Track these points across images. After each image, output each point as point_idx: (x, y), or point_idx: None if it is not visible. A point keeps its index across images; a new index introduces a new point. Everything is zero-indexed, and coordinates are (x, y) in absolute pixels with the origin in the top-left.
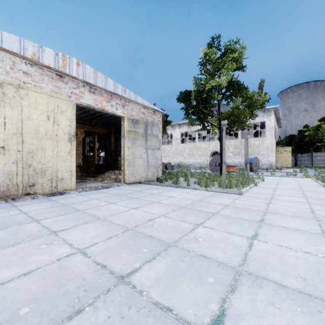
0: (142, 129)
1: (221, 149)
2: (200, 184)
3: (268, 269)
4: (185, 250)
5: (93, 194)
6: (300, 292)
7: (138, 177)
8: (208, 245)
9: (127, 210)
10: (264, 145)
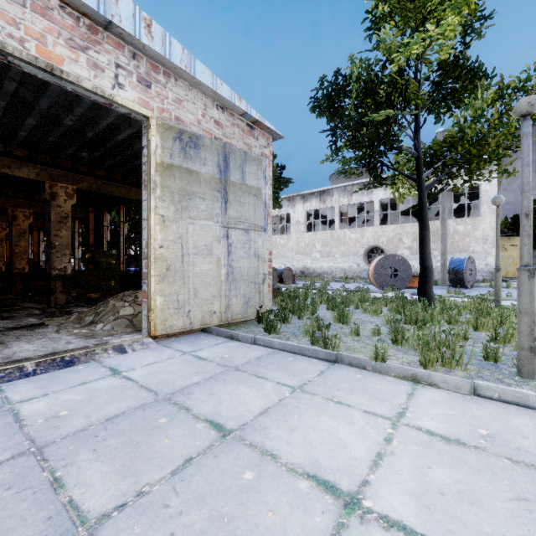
0: (212, 167)
1: (422, 233)
2: (423, 351)
3: None
4: None
5: None
6: None
7: (200, 315)
8: None
9: None
10: (478, 234)
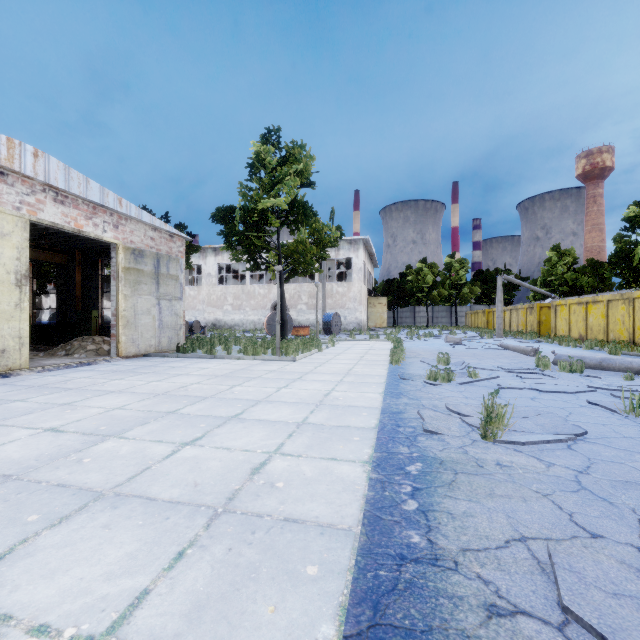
0: (151, 266)
1: (281, 300)
2: (246, 351)
3: (282, 398)
4: (222, 398)
5: (72, 373)
6: (294, 402)
7: (144, 347)
8: (242, 394)
9: (147, 383)
10: (351, 295)
